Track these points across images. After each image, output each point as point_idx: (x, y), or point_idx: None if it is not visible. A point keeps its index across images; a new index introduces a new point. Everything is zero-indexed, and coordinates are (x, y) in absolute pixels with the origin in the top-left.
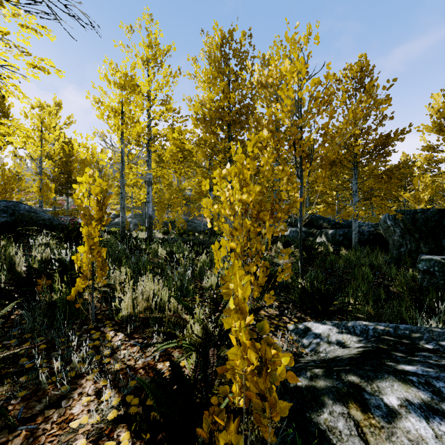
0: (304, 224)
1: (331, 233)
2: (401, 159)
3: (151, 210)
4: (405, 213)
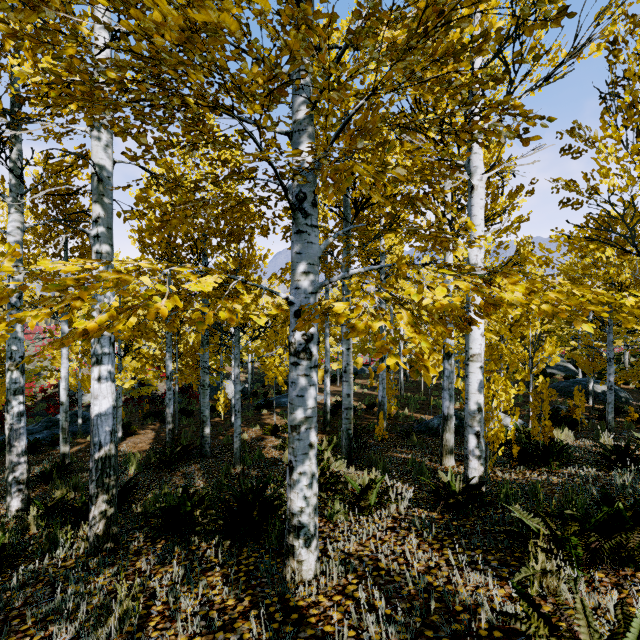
0: None
1: None
2: None
3: None
4: None
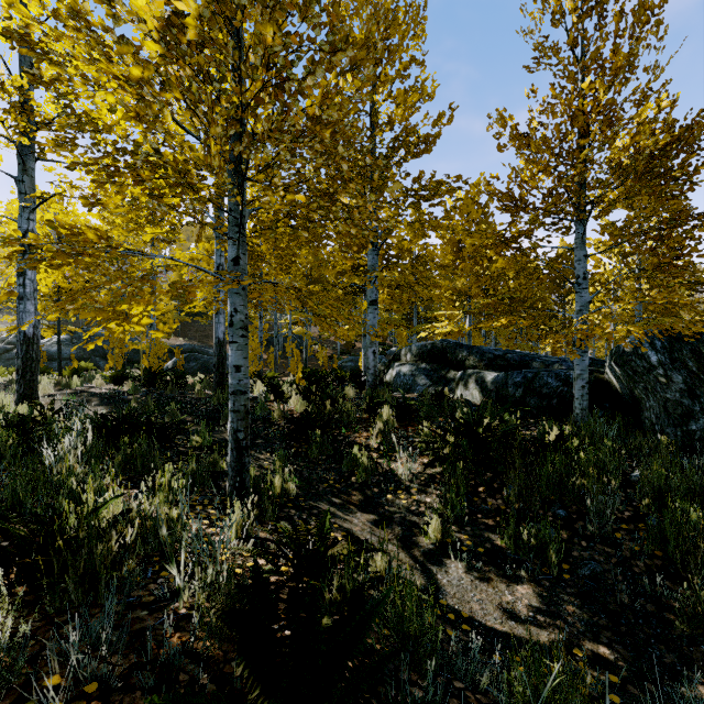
0: (426, 358)
1: (493, 379)
2: (558, 251)
3: (34, 321)
4: (699, 333)
